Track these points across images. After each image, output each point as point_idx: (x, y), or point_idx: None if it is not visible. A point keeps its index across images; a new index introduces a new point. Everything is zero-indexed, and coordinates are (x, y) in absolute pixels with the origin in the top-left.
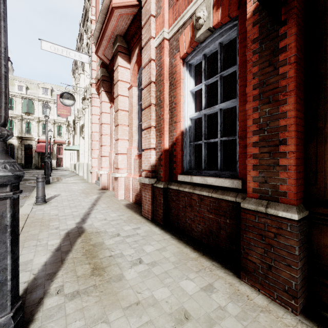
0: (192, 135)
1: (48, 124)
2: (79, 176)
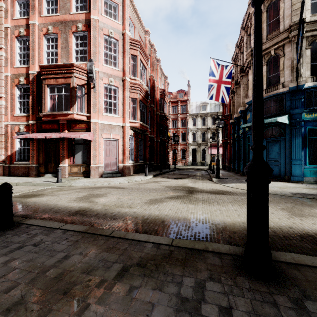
0: (19, 152)
1: None
2: None
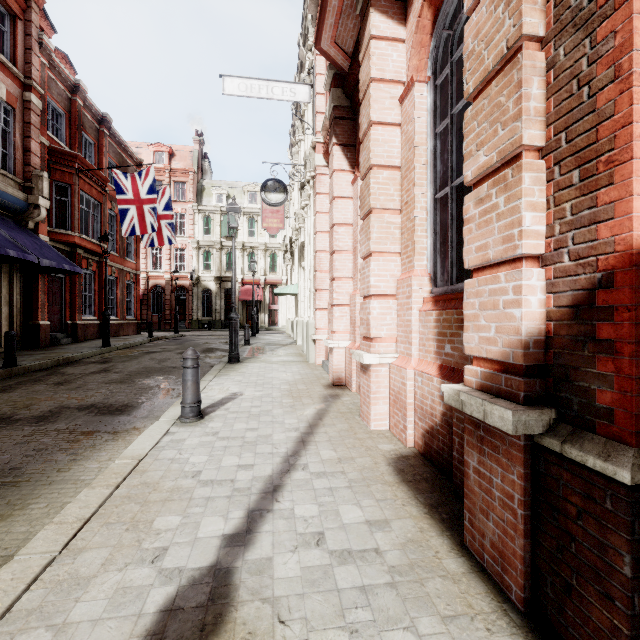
0: None
1: (257, 252)
2: (297, 345)
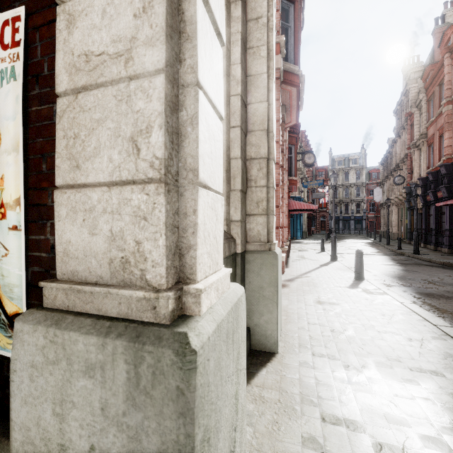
0: None
1: None
2: None
